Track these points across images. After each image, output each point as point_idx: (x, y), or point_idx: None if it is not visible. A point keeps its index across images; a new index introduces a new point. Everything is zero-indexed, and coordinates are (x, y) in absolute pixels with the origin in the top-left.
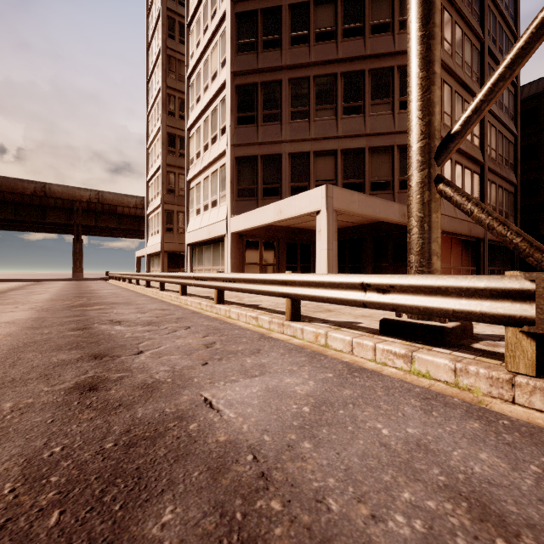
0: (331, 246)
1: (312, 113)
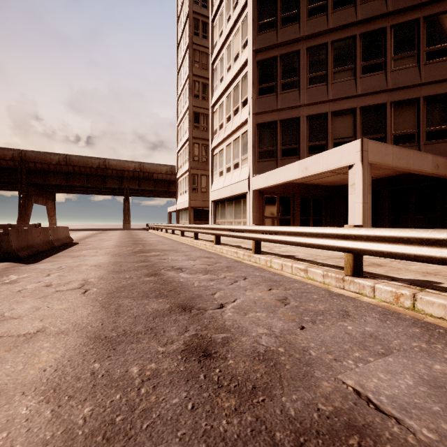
0: (366, 199)
1: (330, 76)
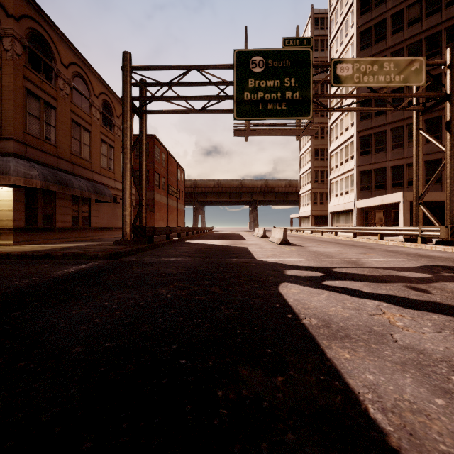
0: (405, 216)
1: (405, 144)
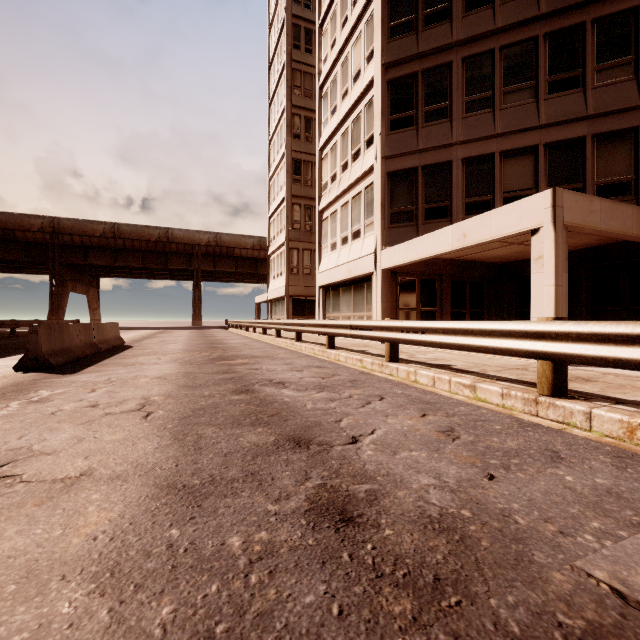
0: (560, 279)
1: (497, 99)
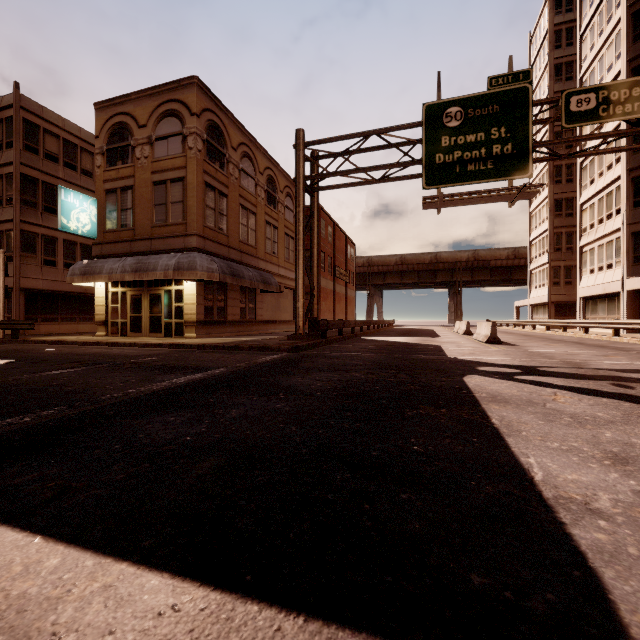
0: None
1: None
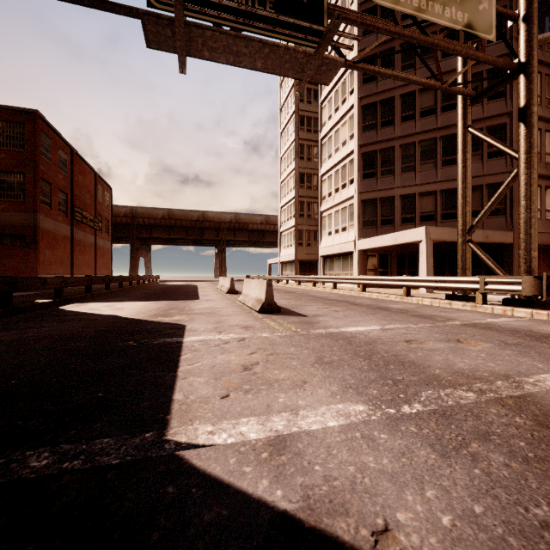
0: (428, 261)
1: (417, 167)
